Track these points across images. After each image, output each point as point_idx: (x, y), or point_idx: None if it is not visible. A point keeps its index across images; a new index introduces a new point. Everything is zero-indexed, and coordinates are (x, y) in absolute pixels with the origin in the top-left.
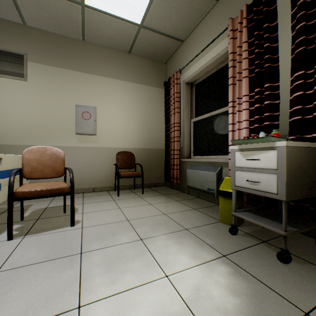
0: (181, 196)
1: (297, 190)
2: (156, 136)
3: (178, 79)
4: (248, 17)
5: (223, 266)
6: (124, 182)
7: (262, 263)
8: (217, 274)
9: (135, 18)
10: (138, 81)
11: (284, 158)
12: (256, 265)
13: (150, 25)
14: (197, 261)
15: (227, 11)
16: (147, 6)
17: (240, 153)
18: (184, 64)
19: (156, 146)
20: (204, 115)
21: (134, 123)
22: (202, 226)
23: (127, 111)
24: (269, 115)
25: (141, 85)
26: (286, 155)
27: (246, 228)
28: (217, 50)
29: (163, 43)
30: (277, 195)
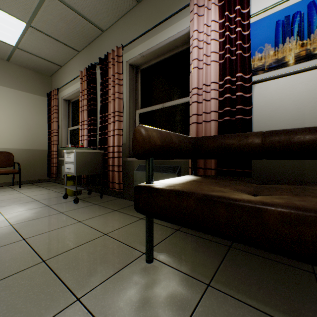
0: (57, 186)
1: (84, 171)
2: (41, 138)
3: (57, 95)
4: (88, 75)
5: (42, 208)
6: (2, 180)
7: (65, 205)
8: (35, 210)
9: (8, 41)
10: (19, 88)
11: (75, 157)
12: (61, 206)
13: (26, 49)
14: (28, 209)
15: (84, 62)
16: (19, 38)
17: (67, 154)
18: (63, 84)
19: (40, 147)
20: (75, 126)
21: (14, 125)
22: (51, 198)
23: (5, 114)
24: (93, 134)
25: (23, 92)
26: (76, 155)
27: (79, 196)
28: (80, 85)
29: (43, 63)
30: (74, 174)
